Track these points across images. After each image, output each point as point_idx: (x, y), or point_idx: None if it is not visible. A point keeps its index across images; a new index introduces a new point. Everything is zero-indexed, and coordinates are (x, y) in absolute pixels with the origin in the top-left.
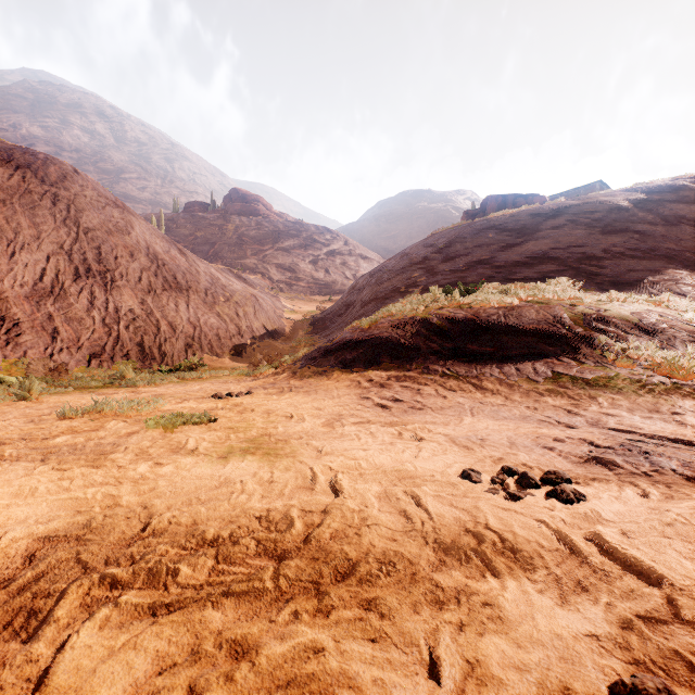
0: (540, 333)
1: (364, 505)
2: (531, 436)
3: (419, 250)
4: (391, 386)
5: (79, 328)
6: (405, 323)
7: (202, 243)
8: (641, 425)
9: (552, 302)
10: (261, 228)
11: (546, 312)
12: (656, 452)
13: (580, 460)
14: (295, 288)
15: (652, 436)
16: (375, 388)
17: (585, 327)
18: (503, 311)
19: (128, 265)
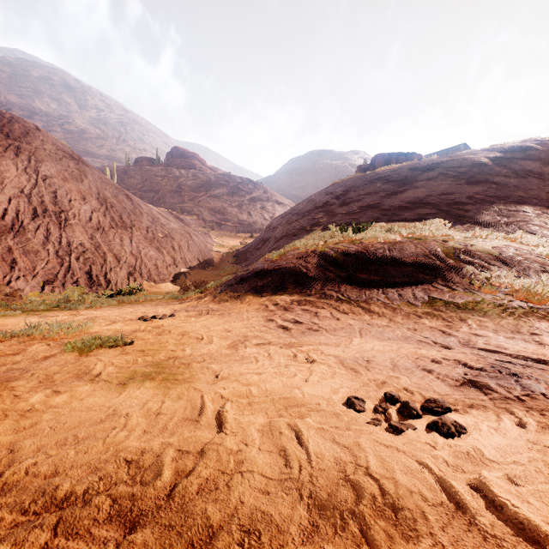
0: (418, 264)
1: (244, 443)
2: (412, 357)
3: (322, 196)
4: (293, 309)
5: (35, 259)
6: (307, 255)
7: (148, 191)
8: (506, 345)
9: (428, 238)
10: (196, 179)
11: (423, 246)
12: (524, 374)
13: (456, 383)
14: (224, 227)
15: (517, 356)
16: (279, 311)
17: (455, 259)
18: (388, 245)
19: (80, 207)
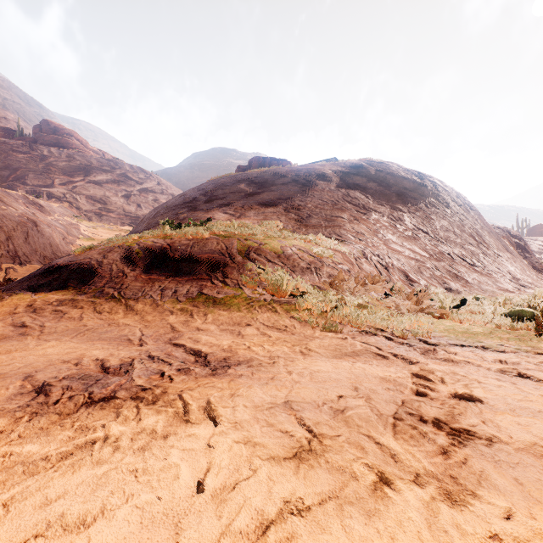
0: (210, 261)
1: None
2: (60, 360)
3: (193, 192)
4: (43, 310)
5: None
6: (111, 250)
7: (1, 168)
8: (204, 338)
9: (234, 236)
10: (72, 161)
11: (224, 244)
12: (132, 370)
13: (29, 390)
14: (106, 218)
15: (188, 349)
16: (23, 313)
17: (245, 256)
18: (194, 242)
19: None
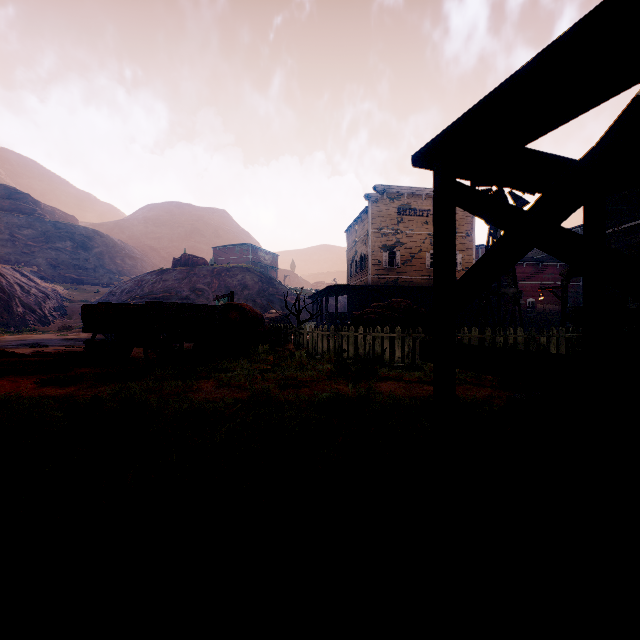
0: None
1: None
2: None
3: (144, 280)
4: None
5: None
6: None
7: None
8: None
9: None
10: (33, 228)
11: None
12: None
13: None
14: (69, 279)
15: None
16: None
17: None
18: None
19: None
